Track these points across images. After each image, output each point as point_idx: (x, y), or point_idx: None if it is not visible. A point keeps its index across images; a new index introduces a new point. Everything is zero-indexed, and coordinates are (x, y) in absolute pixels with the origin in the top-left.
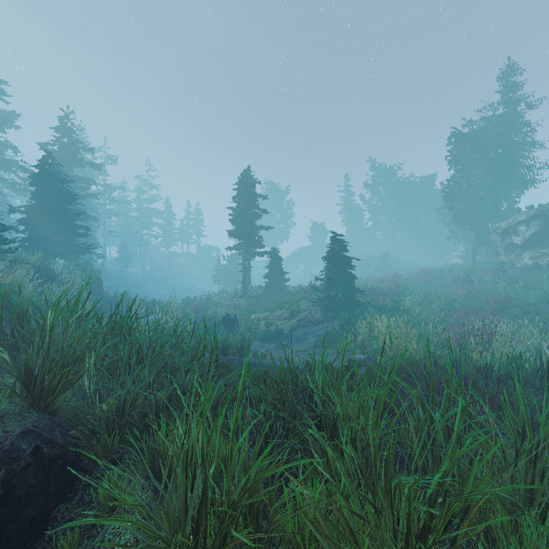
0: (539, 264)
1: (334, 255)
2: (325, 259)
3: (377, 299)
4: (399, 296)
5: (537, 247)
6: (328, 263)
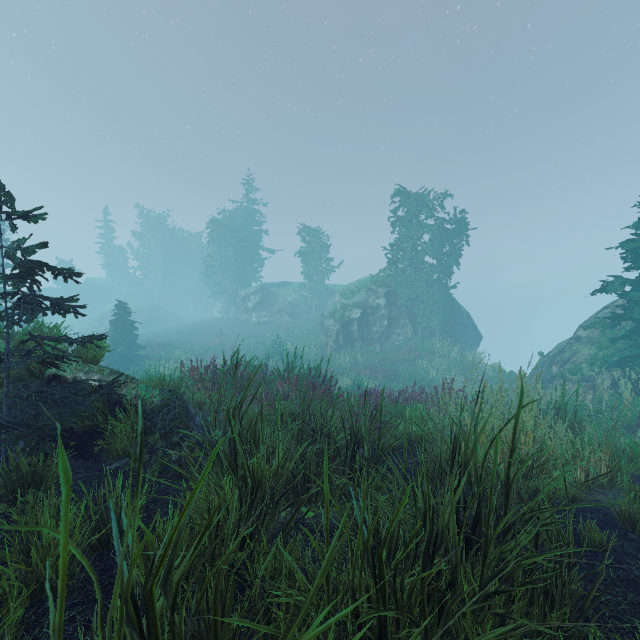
0: (260, 322)
1: (120, 319)
2: (110, 322)
3: (154, 352)
4: (171, 348)
5: (260, 310)
6: (115, 326)
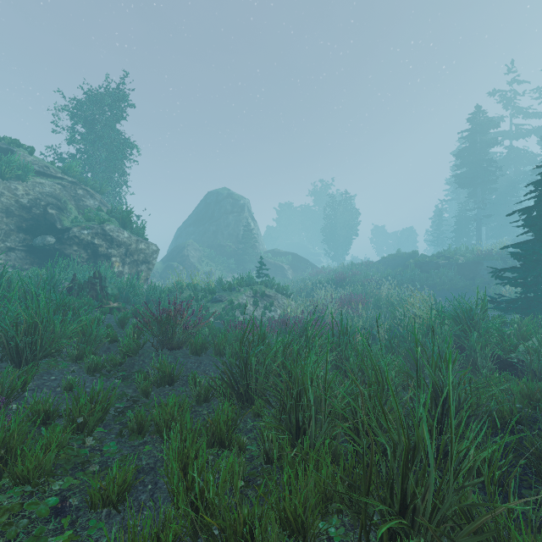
0: None
1: None
2: None
3: None
4: None
5: None
6: None
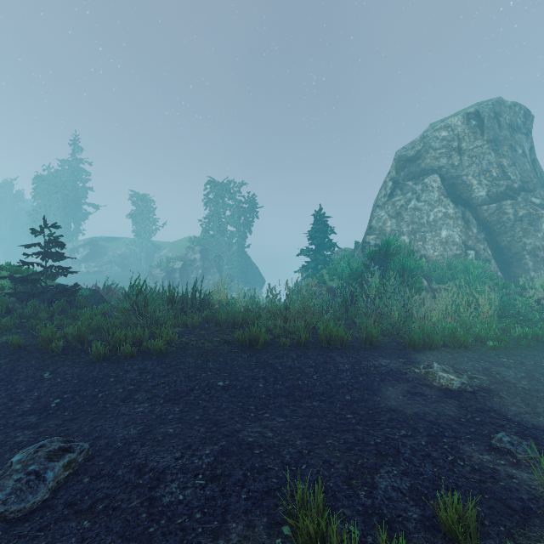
0: (90, 271)
1: None
2: None
3: None
4: None
5: (89, 261)
6: None
